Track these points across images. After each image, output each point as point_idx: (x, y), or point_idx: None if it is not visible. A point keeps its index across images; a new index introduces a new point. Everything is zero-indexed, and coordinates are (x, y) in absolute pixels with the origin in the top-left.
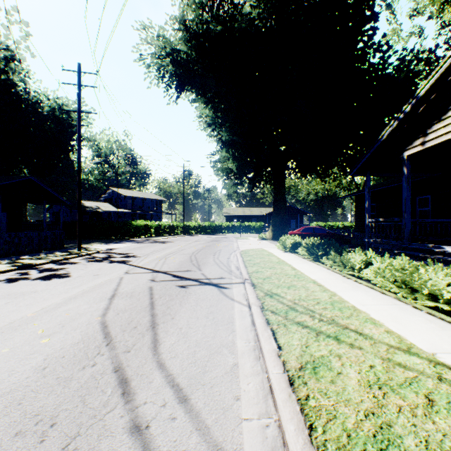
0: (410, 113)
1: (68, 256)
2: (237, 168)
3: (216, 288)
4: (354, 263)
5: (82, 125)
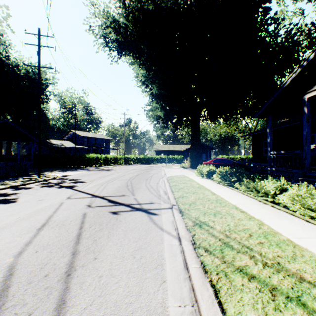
0: (312, 61)
1: (26, 182)
2: (164, 115)
3: (146, 215)
4: (268, 189)
5: (50, 84)
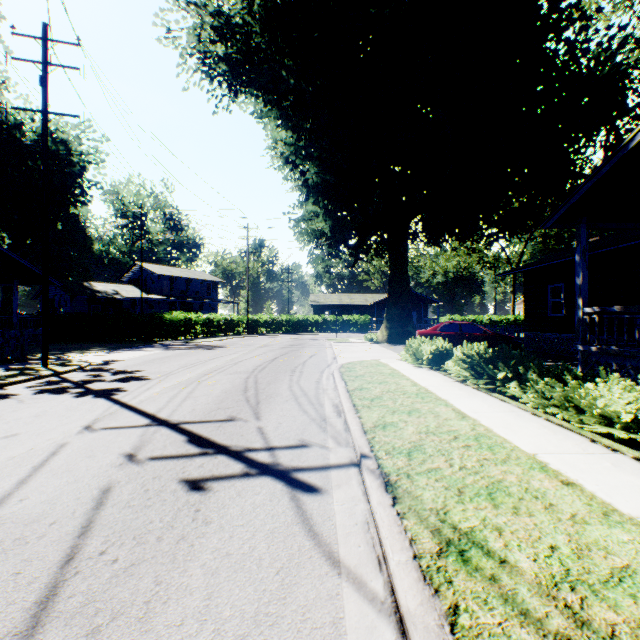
0: None
1: (5, 380)
2: (332, 230)
3: (286, 492)
4: (610, 406)
5: (88, 163)
